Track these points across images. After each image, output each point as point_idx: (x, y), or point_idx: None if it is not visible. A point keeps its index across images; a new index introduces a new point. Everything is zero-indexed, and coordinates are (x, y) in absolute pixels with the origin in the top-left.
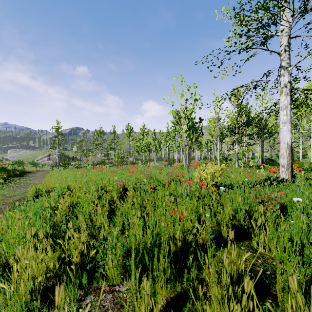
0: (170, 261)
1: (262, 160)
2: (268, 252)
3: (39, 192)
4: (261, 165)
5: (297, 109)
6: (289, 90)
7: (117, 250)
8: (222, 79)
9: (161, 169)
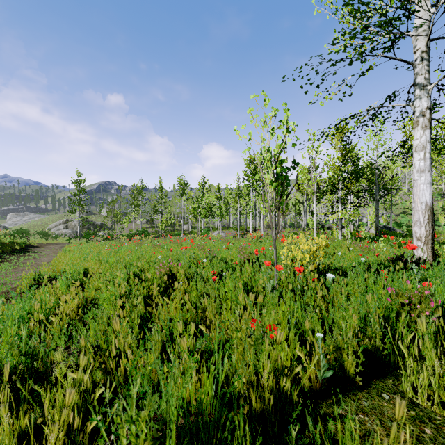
0: (252, 432)
1: (377, 228)
2: (438, 408)
3: (40, 280)
4: (374, 235)
5: (432, 153)
6: (428, 120)
7: (141, 428)
8: (322, 105)
9: (228, 243)
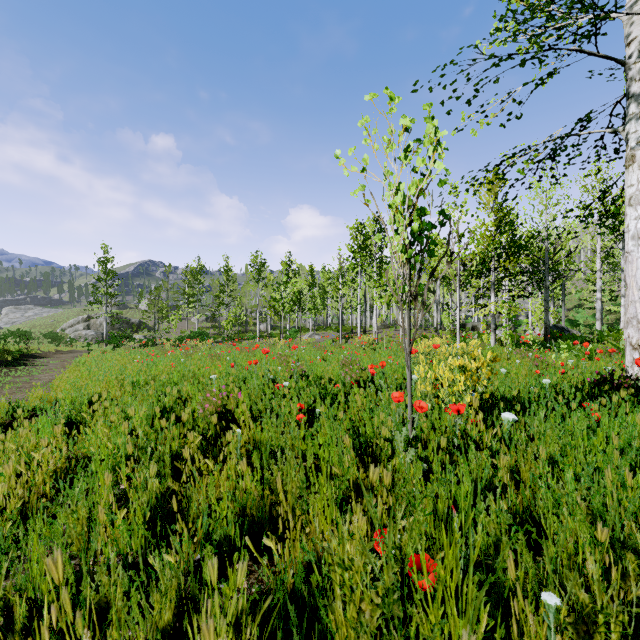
0: None
1: (546, 329)
2: None
3: (16, 415)
4: (541, 339)
5: None
6: None
7: None
8: (474, 134)
9: (325, 351)
